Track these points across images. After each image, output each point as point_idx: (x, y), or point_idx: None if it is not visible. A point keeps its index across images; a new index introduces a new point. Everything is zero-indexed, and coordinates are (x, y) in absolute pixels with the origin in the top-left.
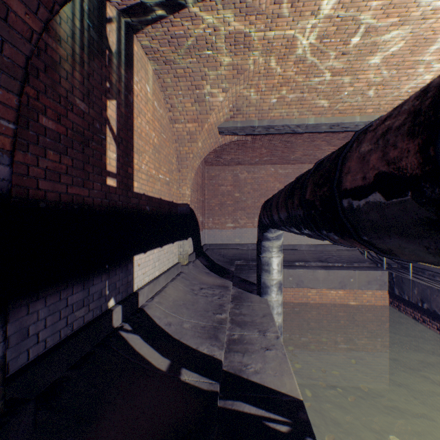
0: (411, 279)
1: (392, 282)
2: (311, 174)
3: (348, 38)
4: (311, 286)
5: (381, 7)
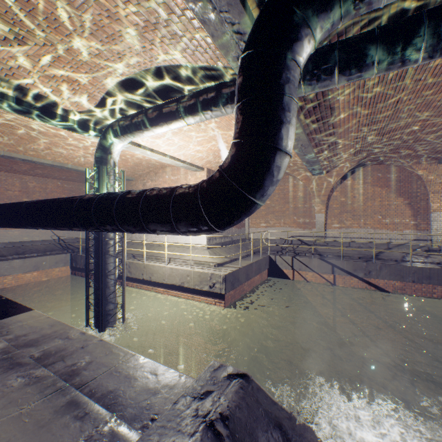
0: (81, 255)
1: (72, 260)
2: (4, 208)
3: (30, 131)
4: (9, 274)
5: (44, 130)
